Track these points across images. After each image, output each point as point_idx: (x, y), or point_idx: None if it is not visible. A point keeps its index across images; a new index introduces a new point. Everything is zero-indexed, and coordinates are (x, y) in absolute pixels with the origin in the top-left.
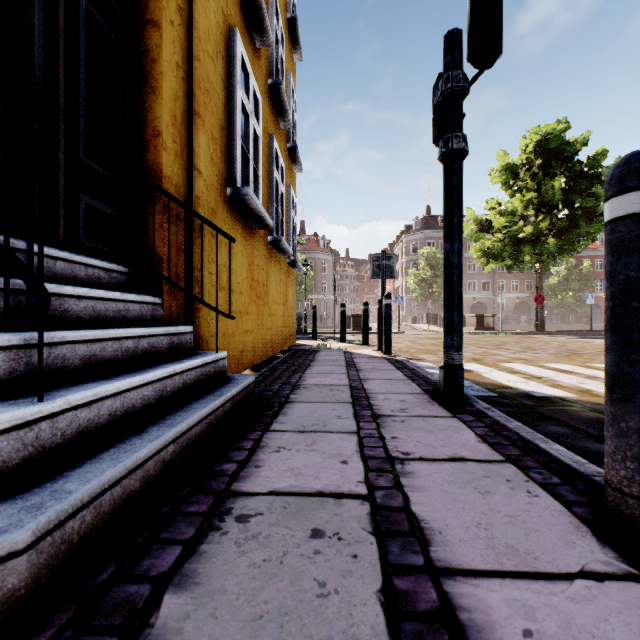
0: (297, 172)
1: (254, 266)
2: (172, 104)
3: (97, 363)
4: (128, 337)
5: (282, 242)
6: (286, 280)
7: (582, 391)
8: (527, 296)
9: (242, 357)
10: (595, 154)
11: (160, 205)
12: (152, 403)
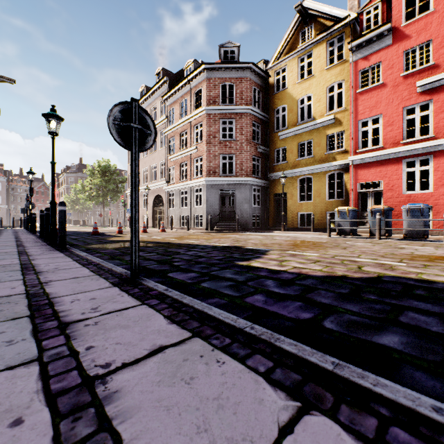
0: None
1: None
2: None
3: None
4: None
5: None
6: None
7: None
8: None
9: None
10: (116, 173)
11: None
12: None
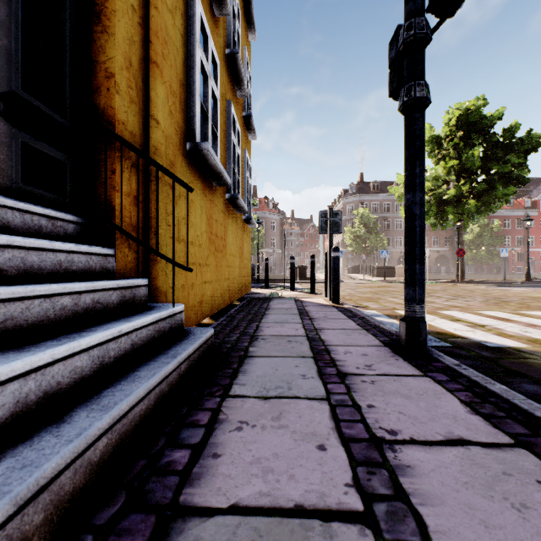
0: (251, 139)
1: (213, 221)
2: (127, 47)
3: (16, 327)
4: (64, 293)
5: (239, 199)
6: (242, 235)
7: (532, 341)
8: (446, 250)
9: (201, 307)
10: (509, 127)
11: (113, 151)
12: (87, 374)
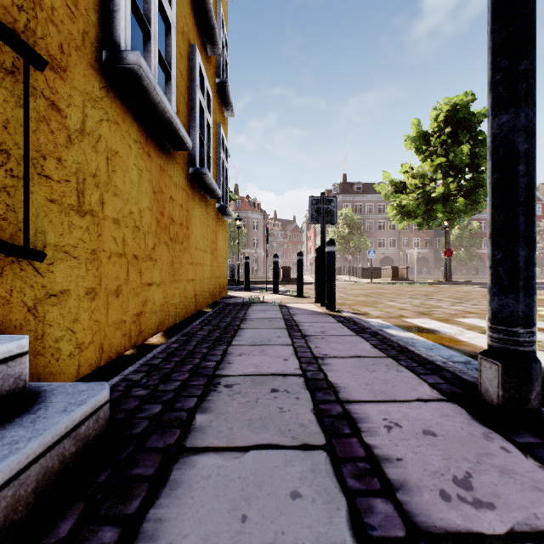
0: (228, 116)
1: (165, 197)
2: None
3: None
4: None
5: (207, 175)
6: (215, 227)
7: None
8: (426, 252)
9: (140, 322)
10: None
11: None
12: None
